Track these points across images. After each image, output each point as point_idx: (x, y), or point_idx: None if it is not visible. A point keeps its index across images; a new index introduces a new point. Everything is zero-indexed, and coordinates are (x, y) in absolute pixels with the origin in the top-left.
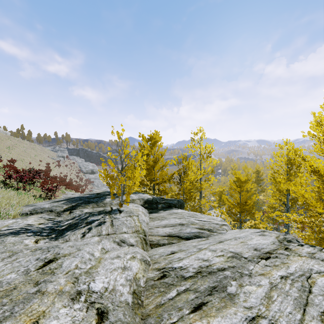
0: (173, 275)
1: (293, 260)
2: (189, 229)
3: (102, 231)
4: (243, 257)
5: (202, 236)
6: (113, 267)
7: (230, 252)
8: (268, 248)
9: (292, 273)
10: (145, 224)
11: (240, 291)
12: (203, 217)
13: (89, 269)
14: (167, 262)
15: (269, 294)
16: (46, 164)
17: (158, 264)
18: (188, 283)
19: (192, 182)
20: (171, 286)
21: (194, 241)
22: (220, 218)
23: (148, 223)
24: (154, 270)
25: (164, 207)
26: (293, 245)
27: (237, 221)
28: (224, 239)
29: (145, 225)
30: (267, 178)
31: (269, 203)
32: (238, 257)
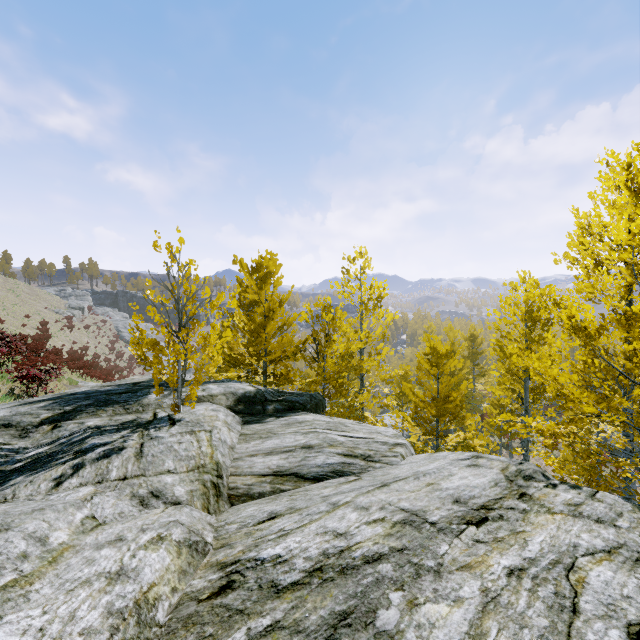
0: (253, 581)
1: (537, 525)
2: (323, 457)
3: (110, 471)
4: (428, 522)
5: (349, 472)
6: (87, 573)
7: (401, 511)
8: (484, 496)
9: (535, 559)
10: (226, 449)
11: (408, 622)
12: (358, 429)
13: (1, 590)
14: (250, 545)
15: (478, 626)
16: (41, 324)
17: (228, 549)
18: (282, 604)
19: (342, 357)
20: (237, 618)
21: (329, 484)
22: (393, 431)
23: (235, 446)
24: (212, 567)
25: (280, 409)
26: (536, 486)
27: (431, 435)
28: (392, 478)
29: (224, 452)
30: (490, 350)
31: (493, 397)
32: (417, 524)
